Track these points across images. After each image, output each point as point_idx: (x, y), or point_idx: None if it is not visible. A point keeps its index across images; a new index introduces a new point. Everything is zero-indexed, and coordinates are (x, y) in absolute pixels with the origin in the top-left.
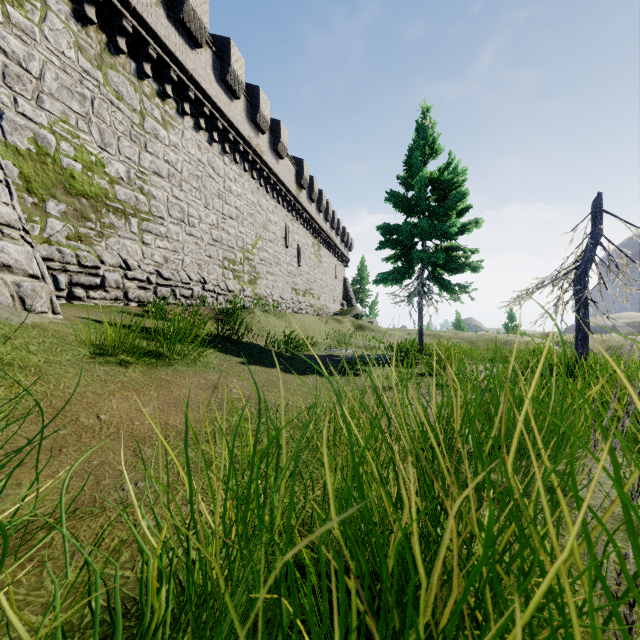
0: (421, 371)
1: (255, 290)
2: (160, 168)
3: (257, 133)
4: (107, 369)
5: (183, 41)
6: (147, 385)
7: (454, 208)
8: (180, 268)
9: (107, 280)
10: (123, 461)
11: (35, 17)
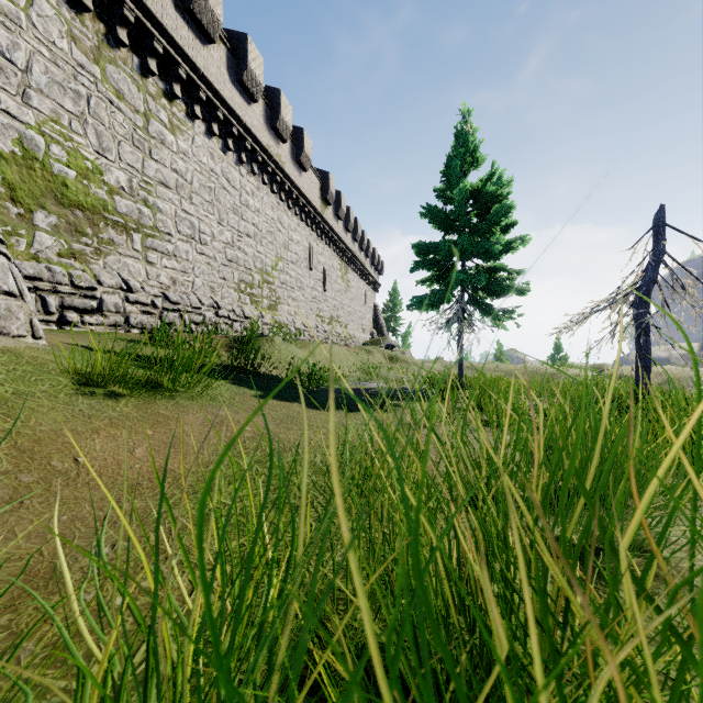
0: (462, 406)
1: (275, 317)
2: (167, 178)
3: (277, 141)
4: (93, 402)
5: (193, 35)
6: (141, 421)
7: (498, 224)
8: (190, 291)
9: (105, 303)
10: (54, 528)
11: (21, 0)
